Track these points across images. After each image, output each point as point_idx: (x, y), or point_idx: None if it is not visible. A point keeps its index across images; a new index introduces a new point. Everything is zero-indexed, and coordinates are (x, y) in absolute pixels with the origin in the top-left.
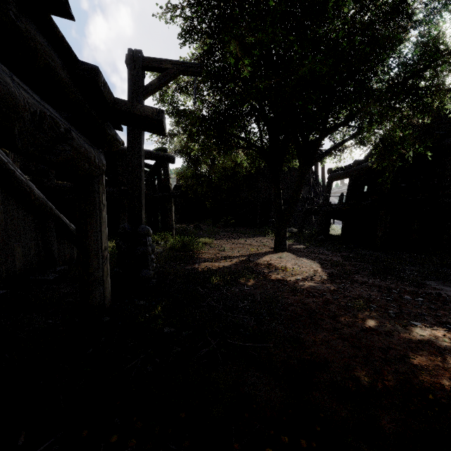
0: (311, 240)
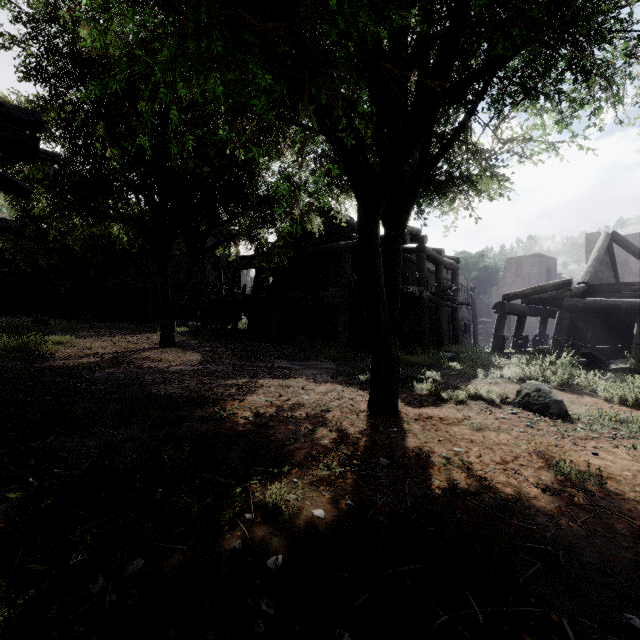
0: (212, 335)
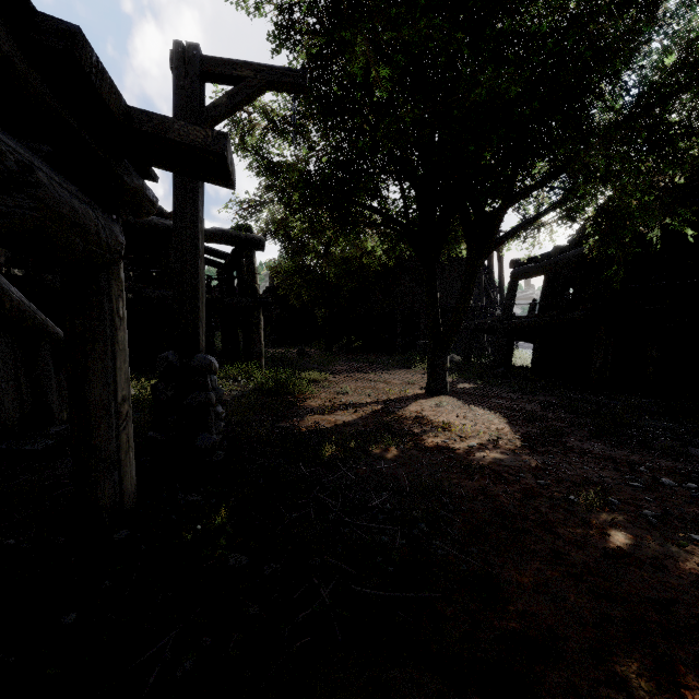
0: (485, 375)
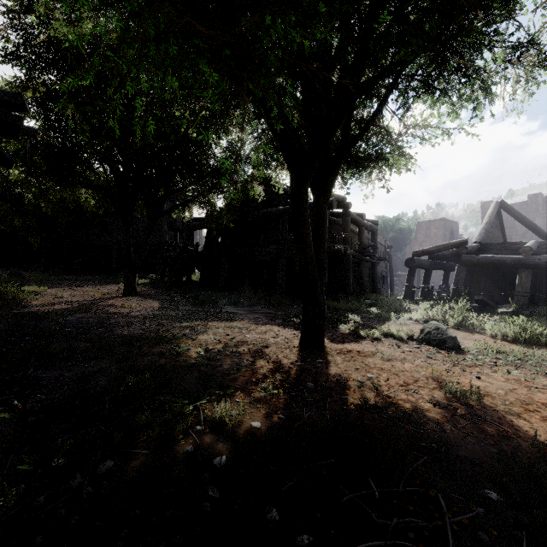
0: (169, 286)
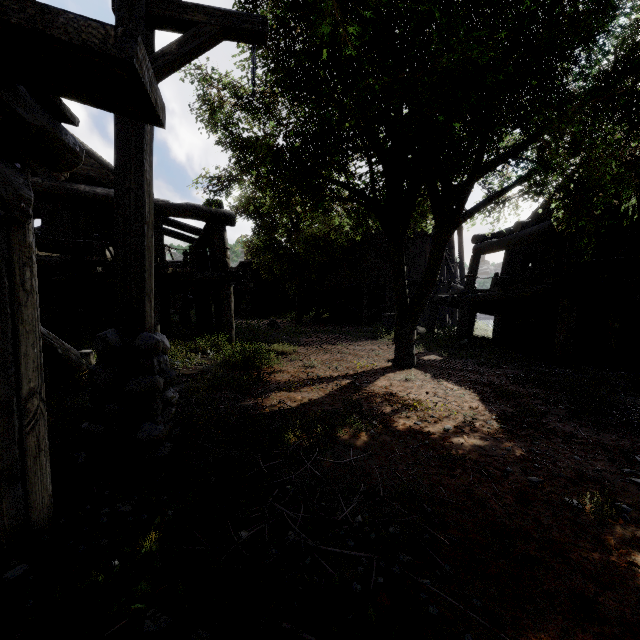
0: (449, 346)
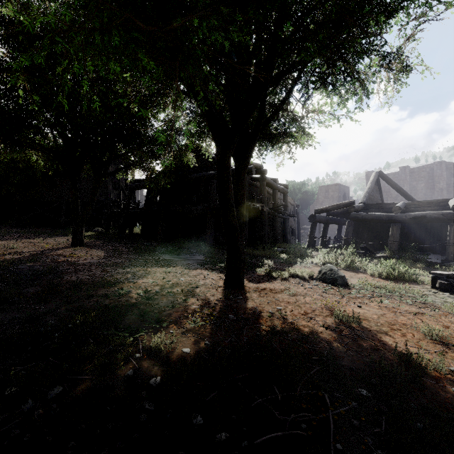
0: (113, 238)
